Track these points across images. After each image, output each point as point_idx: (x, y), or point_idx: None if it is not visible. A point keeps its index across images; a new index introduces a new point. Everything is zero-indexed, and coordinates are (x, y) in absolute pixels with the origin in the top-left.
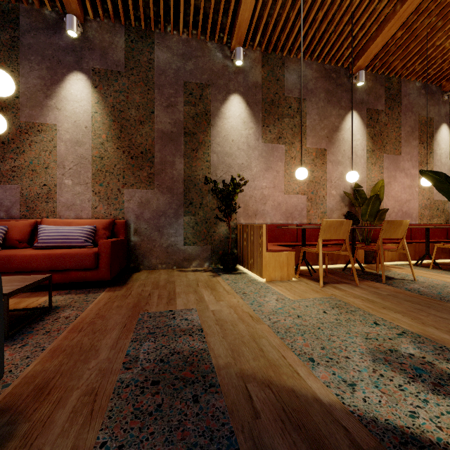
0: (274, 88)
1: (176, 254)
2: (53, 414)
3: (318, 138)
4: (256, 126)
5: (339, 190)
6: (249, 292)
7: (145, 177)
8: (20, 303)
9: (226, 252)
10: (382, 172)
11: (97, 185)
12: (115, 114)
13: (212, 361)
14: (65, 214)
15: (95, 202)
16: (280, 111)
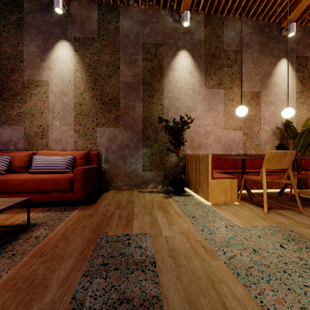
0: (215, 44)
1: (136, 178)
2: None
3: (252, 82)
4: (200, 75)
5: (271, 126)
6: (198, 215)
7: (112, 118)
8: (9, 219)
9: (175, 177)
10: None
11: (77, 125)
12: (90, 70)
13: None
14: (55, 147)
15: (76, 138)
16: (220, 62)
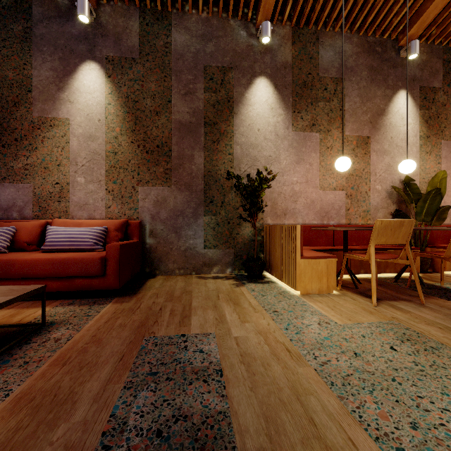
0: (307, 68)
1: (195, 259)
2: None
3: (359, 123)
4: (286, 112)
5: (385, 185)
6: (282, 309)
7: (161, 173)
8: (16, 315)
9: (250, 257)
10: (439, 162)
11: (110, 182)
12: (129, 105)
13: (236, 441)
14: (78, 214)
15: (109, 201)
16: (314, 94)
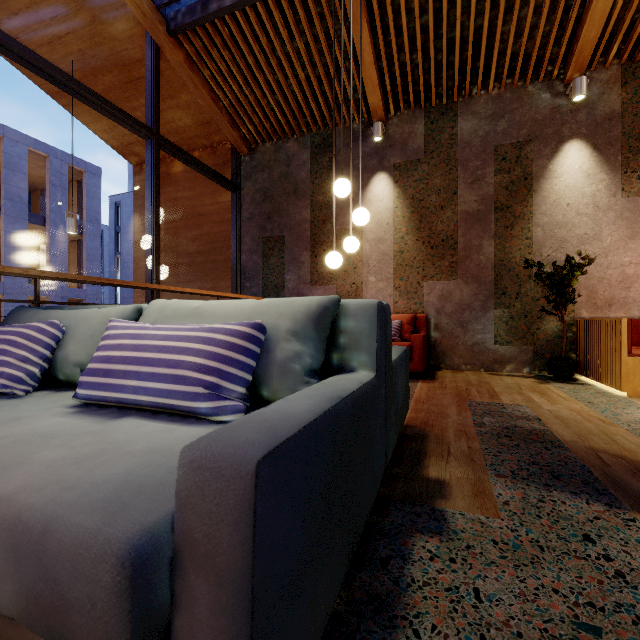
0: None
1: (484, 355)
2: (443, 433)
3: None
4: (611, 175)
5: None
6: (598, 402)
7: (446, 267)
8: None
9: (556, 356)
10: None
11: (397, 280)
12: (415, 204)
13: (557, 436)
14: None
15: (396, 297)
16: None
